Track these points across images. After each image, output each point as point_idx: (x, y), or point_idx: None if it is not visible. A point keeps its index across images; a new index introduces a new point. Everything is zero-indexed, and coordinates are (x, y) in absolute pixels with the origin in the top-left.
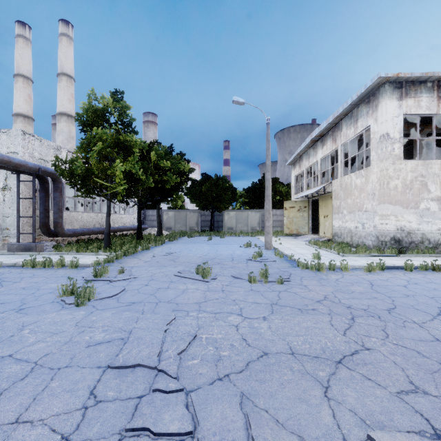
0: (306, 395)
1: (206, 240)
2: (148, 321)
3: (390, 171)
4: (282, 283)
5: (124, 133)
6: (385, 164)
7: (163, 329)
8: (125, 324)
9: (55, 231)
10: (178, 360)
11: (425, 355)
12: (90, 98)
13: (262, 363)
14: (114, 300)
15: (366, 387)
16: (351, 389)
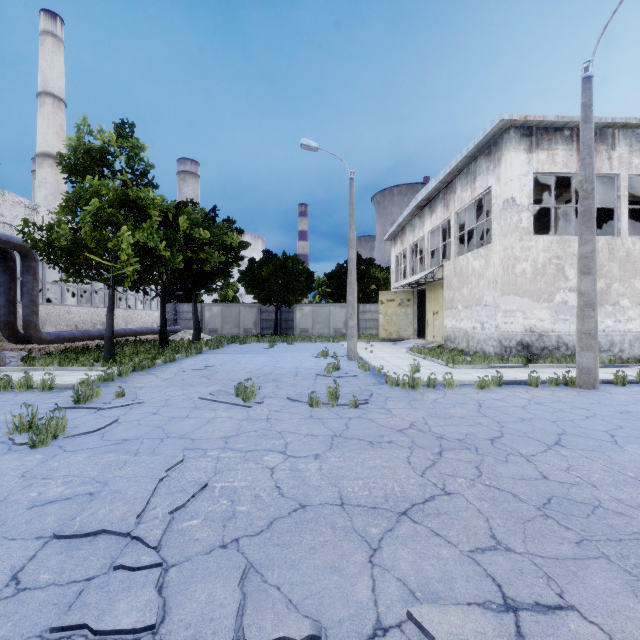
0: (342, 562)
1: (266, 348)
2: (139, 466)
3: (516, 251)
4: (356, 406)
5: (136, 186)
6: (510, 240)
7: (159, 476)
8: (102, 472)
9: (26, 334)
10: (167, 521)
11: (522, 499)
12: (81, 131)
13: (294, 520)
14: (97, 436)
15: (430, 546)
16: (408, 550)
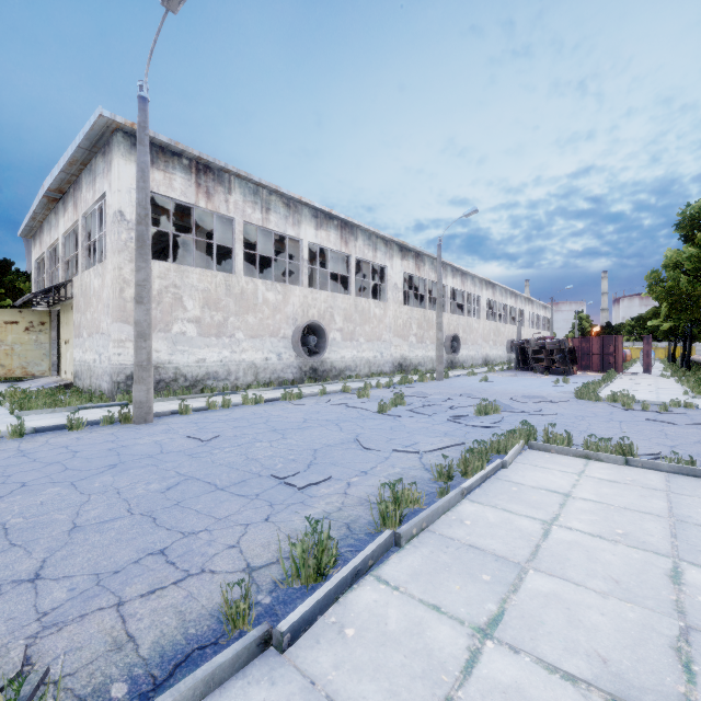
0: None
1: None
2: None
3: (126, 272)
4: None
5: None
6: (117, 259)
7: None
8: None
9: None
10: None
11: None
12: None
13: None
14: None
15: None
16: None
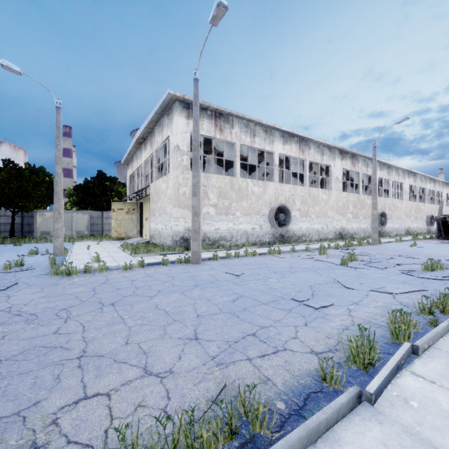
0: None
1: None
2: None
3: (180, 179)
4: None
5: None
6: (176, 172)
7: None
8: None
9: None
10: None
11: None
12: None
13: None
14: None
15: None
16: None
